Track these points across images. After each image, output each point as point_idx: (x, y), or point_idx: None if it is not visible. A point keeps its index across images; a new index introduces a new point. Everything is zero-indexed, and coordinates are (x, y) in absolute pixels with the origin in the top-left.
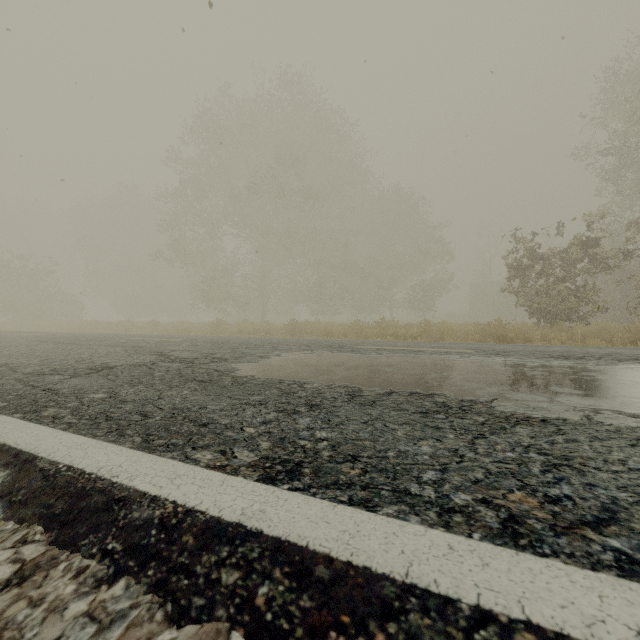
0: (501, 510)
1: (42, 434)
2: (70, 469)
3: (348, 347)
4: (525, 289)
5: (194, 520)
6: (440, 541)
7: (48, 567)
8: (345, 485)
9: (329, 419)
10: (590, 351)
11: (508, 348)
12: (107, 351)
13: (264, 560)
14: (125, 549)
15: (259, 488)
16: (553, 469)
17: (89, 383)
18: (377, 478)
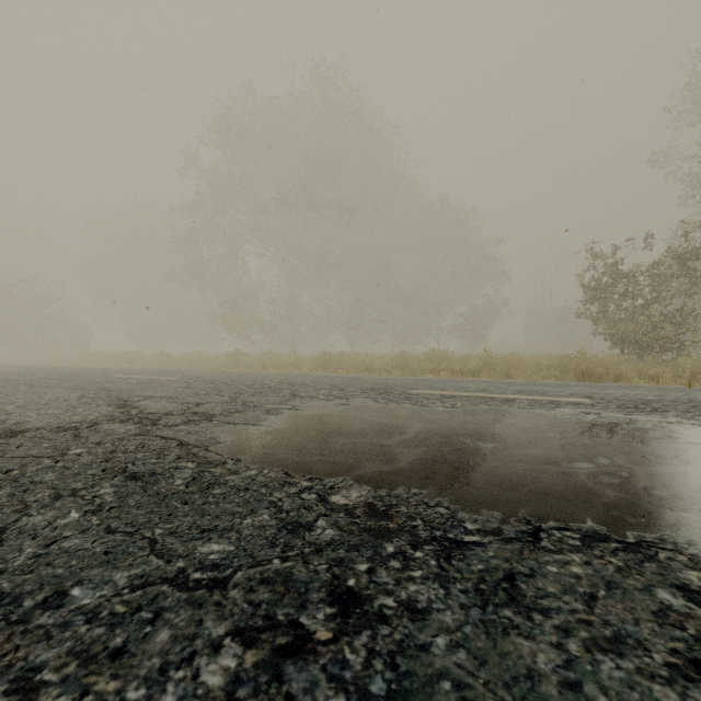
0: None
1: None
2: None
3: (399, 392)
4: (607, 314)
5: None
6: None
7: None
8: None
9: None
10: None
11: (632, 394)
12: (54, 398)
13: None
14: None
15: None
16: None
17: None
18: None
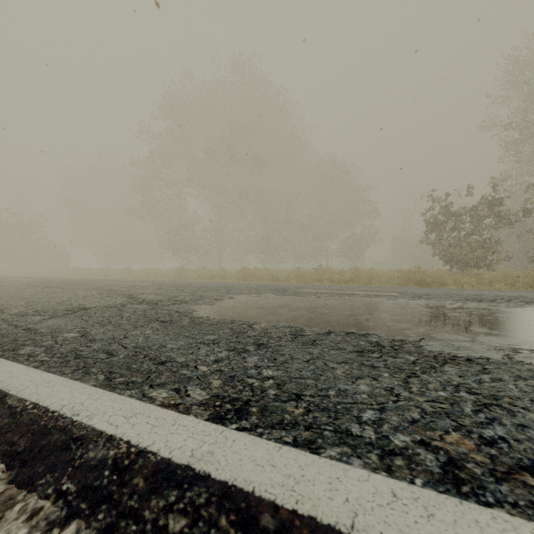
0: (440, 453)
1: (16, 372)
2: (36, 407)
3: (291, 291)
4: (440, 241)
5: (145, 461)
6: (383, 487)
7: (3, 508)
8: (290, 425)
9: (275, 358)
10: (499, 294)
11: (428, 291)
12: (85, 294)
13: (211, 506)
14: (78, 490)
15: (209, 428)
16: (484, 409)
17: (65, 323)
18: (320, 418)
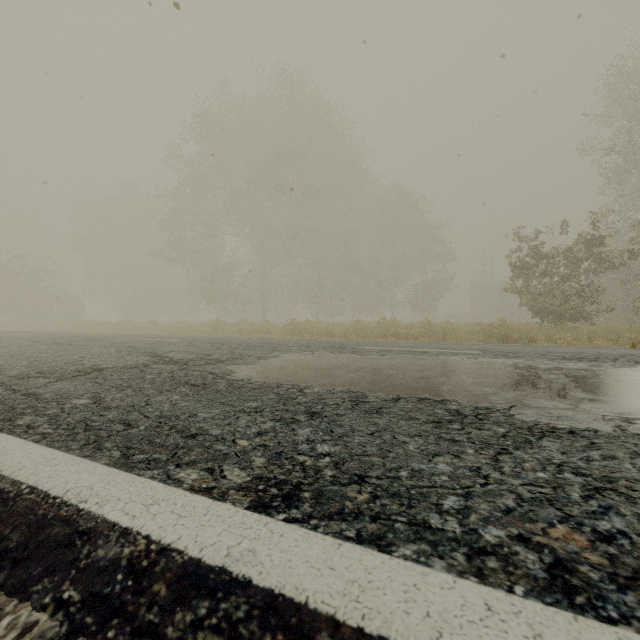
0: (544, 551)
1: (11, 447)
2: (33, 491)
3: (350, 348)
4: (529, 288)
5: (169, 562)
6: (474, 598)
7: None
8: (352, 515)
9: (331, 430)
10: (602, 352)
11: (516, 349)
12: (100, 352)
13: (252, 622)
14: (83, 599)
15: (250, 518)
16: (596, 494)
17: (74, 387)
18: (389, 505)
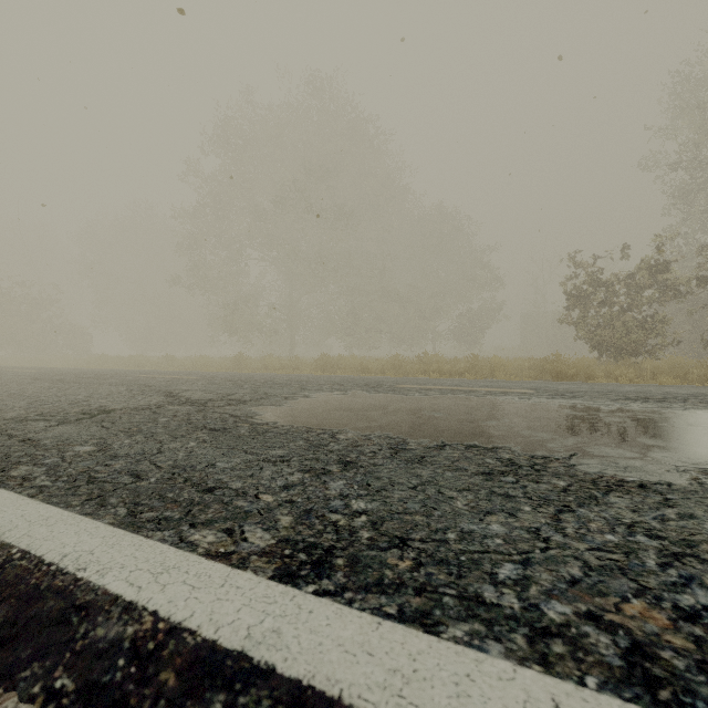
0: (618, 633)
1: (2, 503)
2: (25, 556)
3: (388, 386)
4: (586, 319)
5: (179, 645)
6: (539, 692)
7: None
8: (392, 586)
9: (368, 482)
10: (670, 391)
11: (573, 387)
12: (109, 391)
13: None
14: (78, 689)
15: (274, 591)
16: (675, 562)
17: (78, 432)
18: (436, 575)
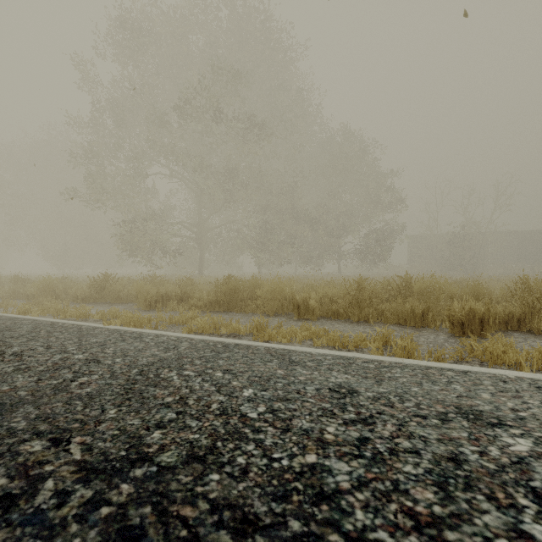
0: None
1: None
2: None
3: None
4: None
5: None
6: None
7: None
8: None
9: None
10: None
11: None
12: None
13: None
14: None
15: None
16: None
17: None
18: None
